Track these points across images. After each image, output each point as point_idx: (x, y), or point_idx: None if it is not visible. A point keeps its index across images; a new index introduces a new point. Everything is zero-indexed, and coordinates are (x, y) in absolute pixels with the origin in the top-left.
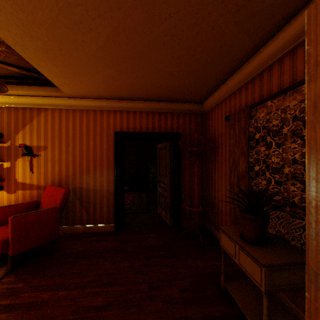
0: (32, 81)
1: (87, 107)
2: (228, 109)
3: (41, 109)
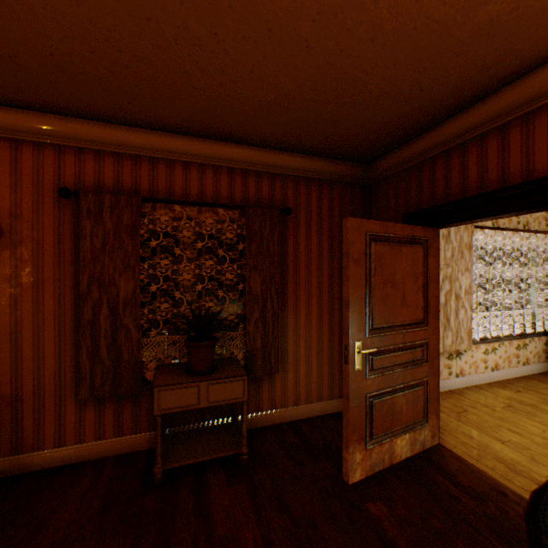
0: None
1: None
2: (56, 171)
3: None
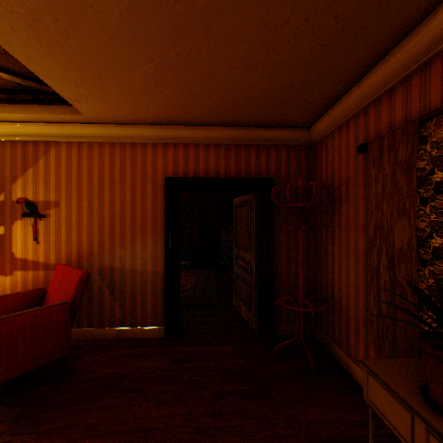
0: (32, 97)
1: (121, 139)
2: (363, 132)
3: (50, 143)
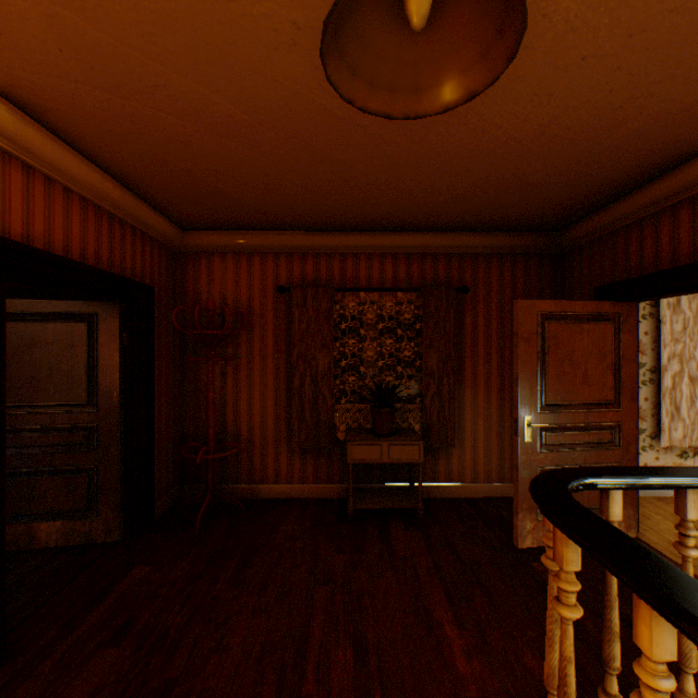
0: None
1: None
2: (274, 273)
3: None
